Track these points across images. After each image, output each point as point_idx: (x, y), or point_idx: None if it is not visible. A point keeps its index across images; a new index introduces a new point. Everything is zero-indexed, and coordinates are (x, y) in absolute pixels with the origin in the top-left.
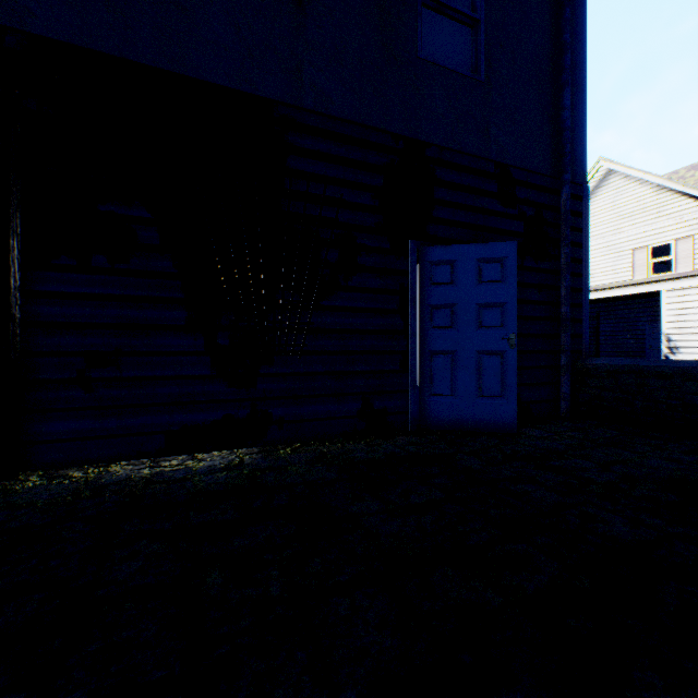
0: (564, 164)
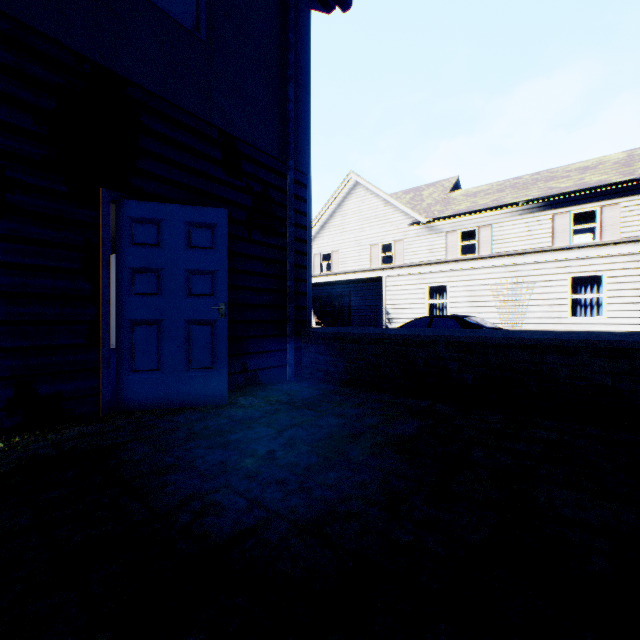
0: (289, 151)
